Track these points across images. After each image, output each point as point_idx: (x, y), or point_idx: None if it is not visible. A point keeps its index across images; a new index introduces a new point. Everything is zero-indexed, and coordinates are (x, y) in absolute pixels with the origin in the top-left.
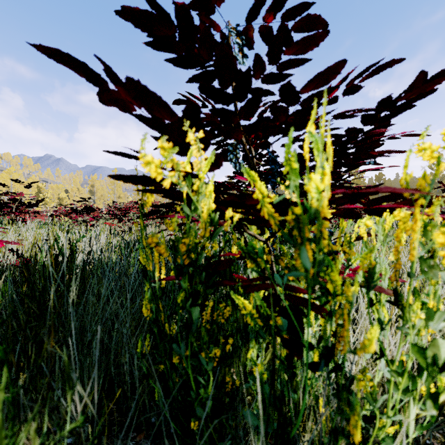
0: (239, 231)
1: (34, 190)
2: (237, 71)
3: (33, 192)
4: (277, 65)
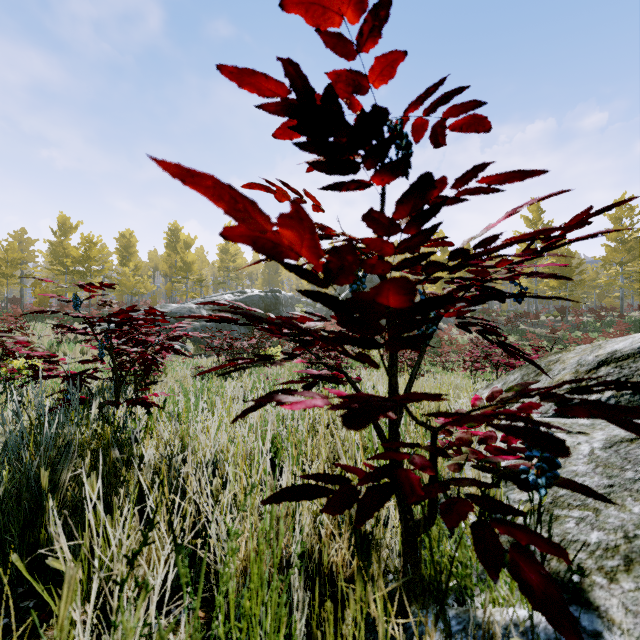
0: None
1: None
2: None
3: None
4: None
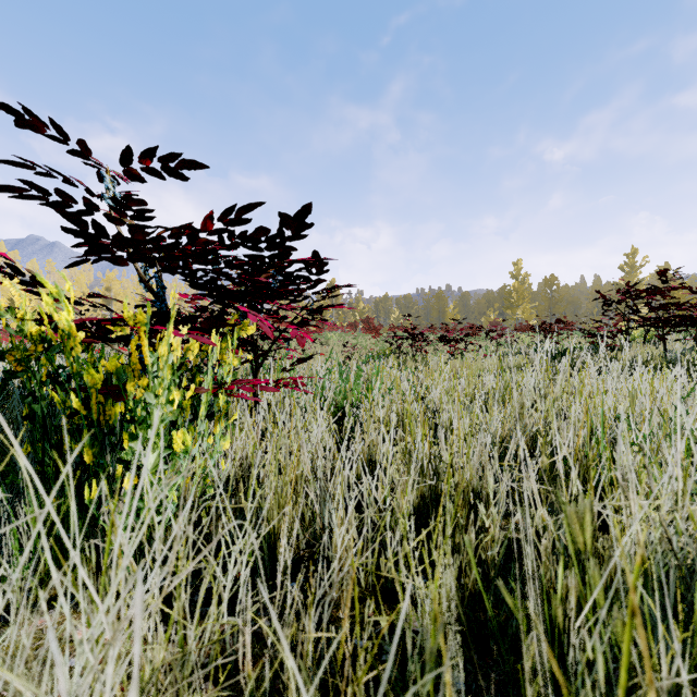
0: (154, 350)
1: (7, 294)
2: (86, 221)
3: (5, 298)
4: (134, 211)
